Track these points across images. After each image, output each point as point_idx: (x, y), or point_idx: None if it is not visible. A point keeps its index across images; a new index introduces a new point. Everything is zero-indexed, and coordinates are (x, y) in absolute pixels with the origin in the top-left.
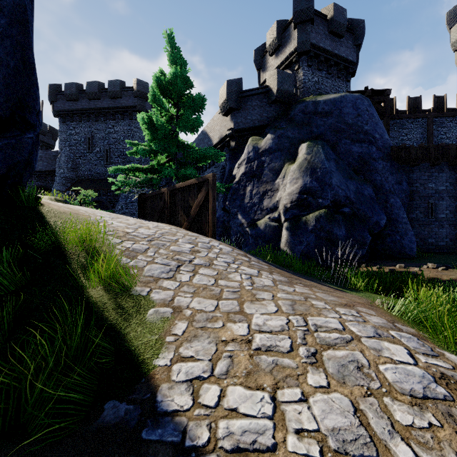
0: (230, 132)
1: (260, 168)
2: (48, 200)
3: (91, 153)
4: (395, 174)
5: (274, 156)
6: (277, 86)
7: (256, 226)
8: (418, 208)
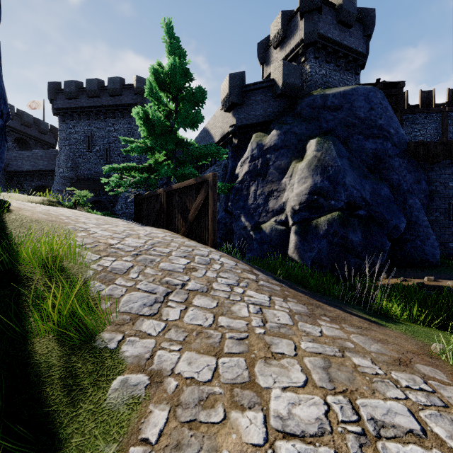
0: (233, 128)
1: (265, 167)
2: (25, 204)
3: (91, 152)
4: (413, 172)
5: (280, 153)
6: (282, 78)
7: (261, 230)
8: (437, 210)
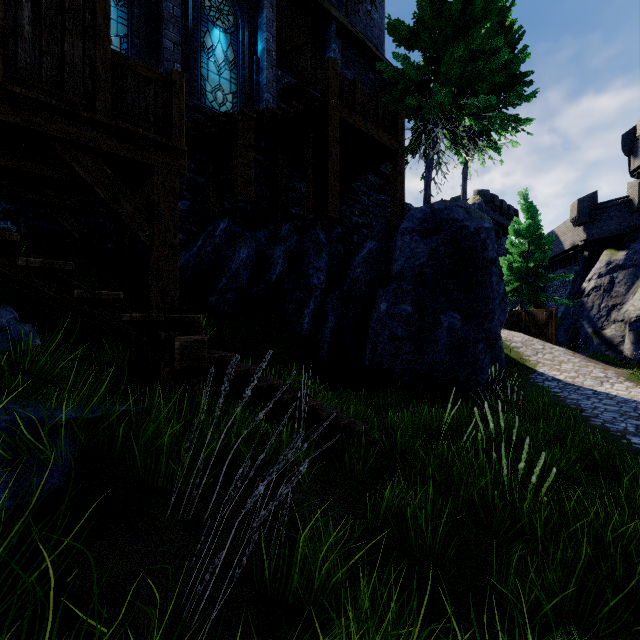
0: (583, 244)
1: (610, 284)
2: None
3: None
4: None
5: (627, 272)
6: (638, 198)
7: (601, 335)
8: None
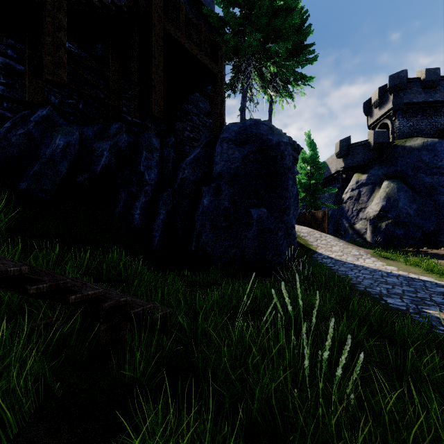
0: (342, 169)
1: (358, 195)
2: None
3: None
4: None
5: (368, 187)
6: (373, 141)
7: (353, 228)
8: None
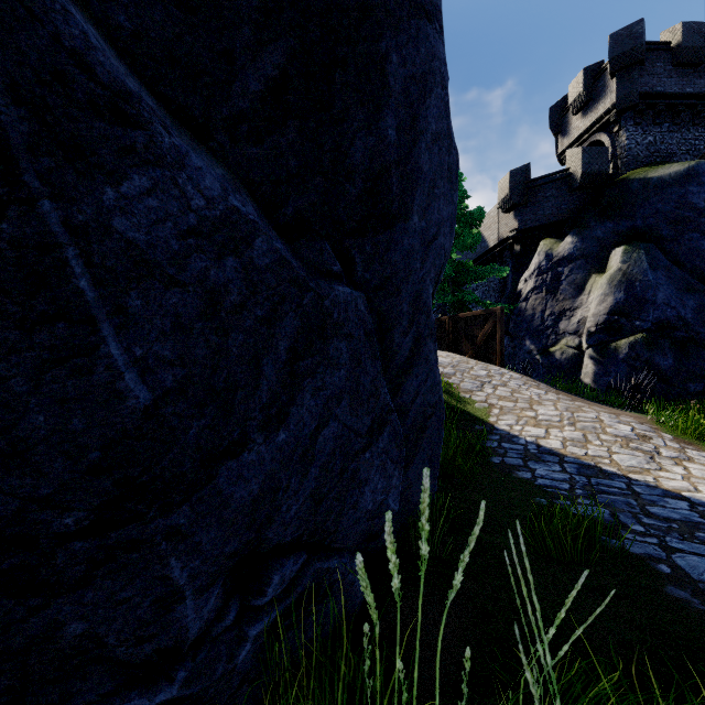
0: (514, 234)
1: (555, 282)
2: None
3: None
4: None
5: (575, 265)
6: (581, 169)
7: (549, 354)
8: None
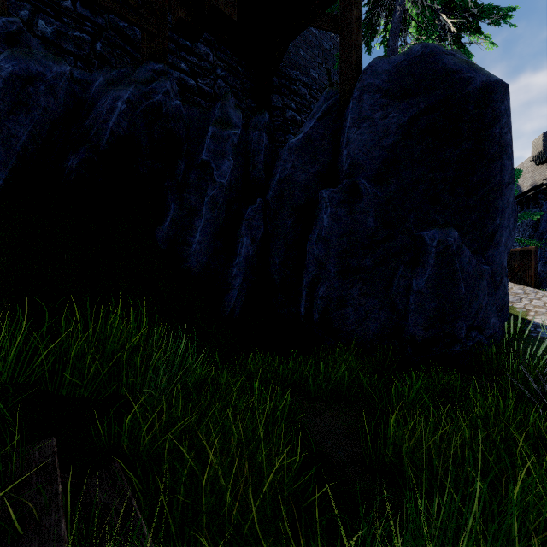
0: None
1: None
2: None
3: None
4: None
5: None
6: None
7: None
8: None
